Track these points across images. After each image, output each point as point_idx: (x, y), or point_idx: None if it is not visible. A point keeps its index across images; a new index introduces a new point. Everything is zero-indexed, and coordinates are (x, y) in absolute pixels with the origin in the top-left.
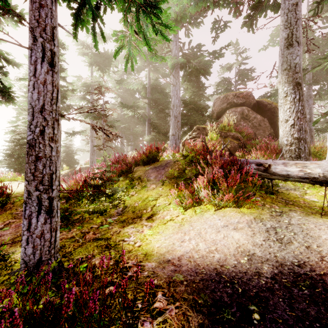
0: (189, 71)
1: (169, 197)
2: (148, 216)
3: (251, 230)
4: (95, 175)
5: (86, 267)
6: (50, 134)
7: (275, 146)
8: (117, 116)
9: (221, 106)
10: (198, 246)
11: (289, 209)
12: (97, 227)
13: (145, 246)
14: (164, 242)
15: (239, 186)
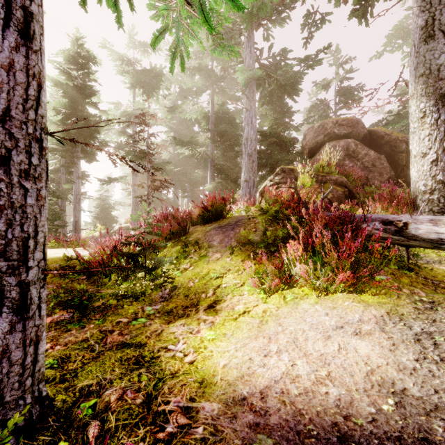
0: (269, 90)
1: (242, 272)
2: (209, 303)
3: (387, 338)
4: (130, 238)
5: (94, 407)
6: (22, 164)
7: (403, 195)
8: (168, 157)
9: (315, 139)
10: (295, 367)
11: (444, 298)
12: (127, 322)
13: (202, 362)
14: (235, 356)
15: (357, 258)
